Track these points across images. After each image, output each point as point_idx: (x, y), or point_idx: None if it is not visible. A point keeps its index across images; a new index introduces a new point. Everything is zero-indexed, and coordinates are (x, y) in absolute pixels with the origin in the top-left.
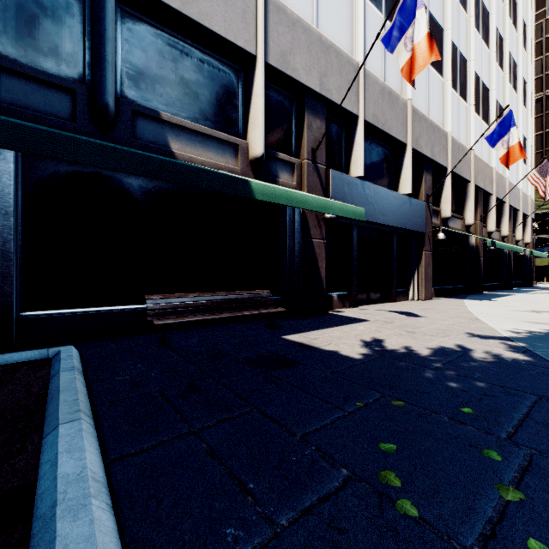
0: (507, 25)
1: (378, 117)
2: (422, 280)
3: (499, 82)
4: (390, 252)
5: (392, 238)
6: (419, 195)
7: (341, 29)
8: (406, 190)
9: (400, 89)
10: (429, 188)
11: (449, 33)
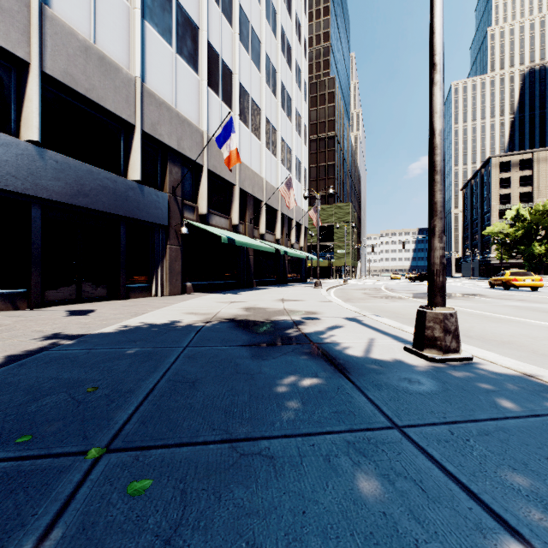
0: (280, 60)
1: (77, 79)
2: (167, 275)
3: (272, 107)
4: (118, 243)
5: (119, 228)
6: (165, 186)
7: None
8: (135, 175)
9: (126, 62)
10: (177, 180)
11: (205, 34)
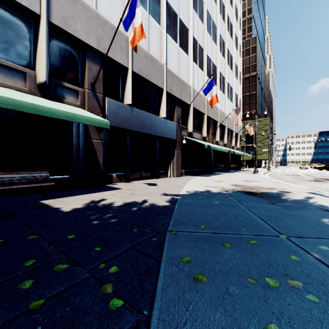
0: (226, 35)
1: (143, 71)
2: (175, 166)
3: (222, 64)
4: (155, 150)
5: (156, 142)
6: (174, 118)
7: (116, 13)
8: (163, 114)
9: (159, 57)
10: (179, 115)
11: (191, 32)
